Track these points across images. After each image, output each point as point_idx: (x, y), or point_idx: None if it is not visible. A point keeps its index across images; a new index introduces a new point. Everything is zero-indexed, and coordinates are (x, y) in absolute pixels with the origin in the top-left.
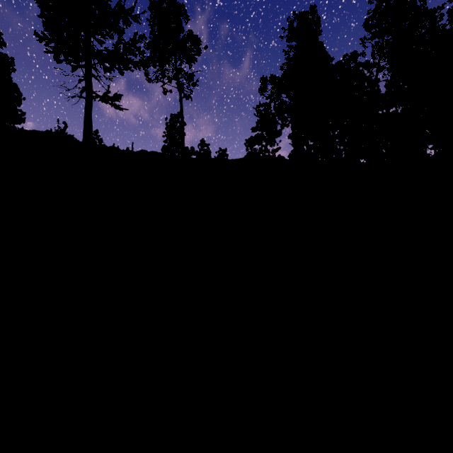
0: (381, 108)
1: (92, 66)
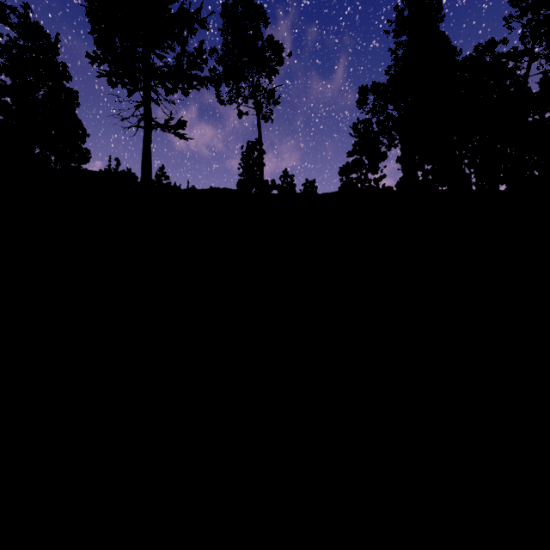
0: (532, 113)
1: (151, 89)
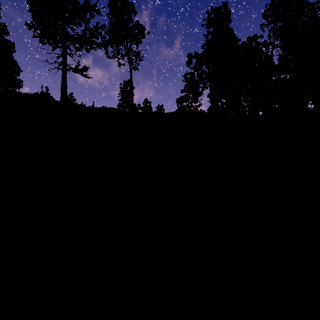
0: (275, 75)
1: (67, 47)
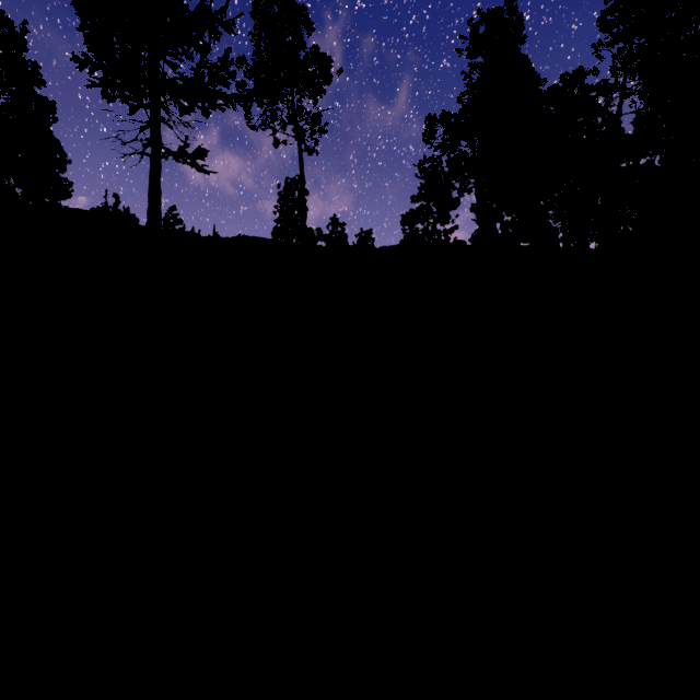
0: (626, 159)
1: (161, 106)
